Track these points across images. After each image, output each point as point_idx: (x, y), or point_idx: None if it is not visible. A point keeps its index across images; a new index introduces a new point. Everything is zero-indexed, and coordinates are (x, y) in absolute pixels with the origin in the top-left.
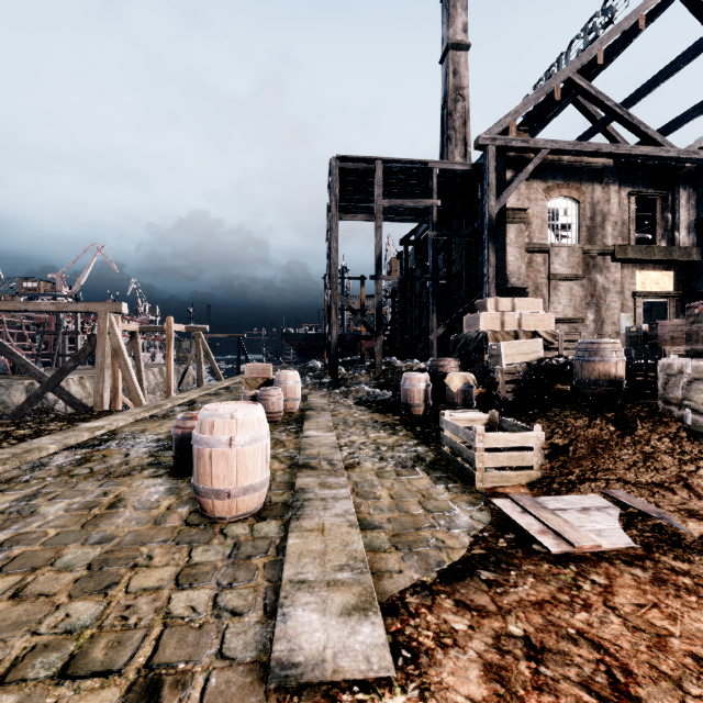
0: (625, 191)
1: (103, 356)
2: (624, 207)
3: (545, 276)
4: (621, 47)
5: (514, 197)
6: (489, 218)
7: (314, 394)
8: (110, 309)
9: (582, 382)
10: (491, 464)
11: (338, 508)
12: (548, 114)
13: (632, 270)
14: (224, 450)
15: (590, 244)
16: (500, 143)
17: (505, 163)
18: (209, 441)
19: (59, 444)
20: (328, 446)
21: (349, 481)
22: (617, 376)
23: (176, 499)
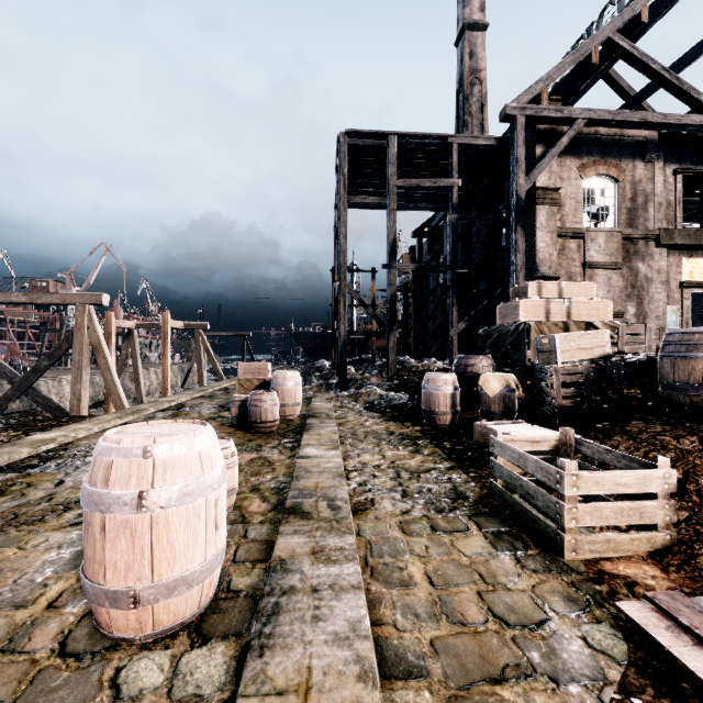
0: (671, 168)
1: (81, 353)
2: (669, 186)
3: (579, 264)
4: (666, 5)
5: (545, 175)
6: (517, 197)
7: (319, 397)
8: (89, 300)
9: (676, 387)
10: (590, 521)
11: (340, 616)
12: (580, 86)
13: (678, 258)
14: (127, 517)
15: (631, 228)
16: (530, 113)
17: (535, 137)
18: (100, 499)
19: None
20: (331, 473)
21: (360, 541)
22: None
23: (76, 578)
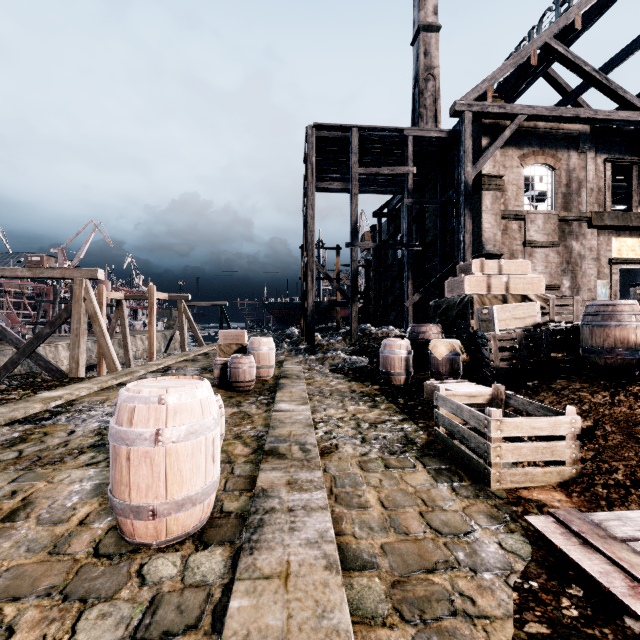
0: (601, 158)
1: (79, 322)
2: (600, 173)
3: (520, 243)
4: (597, 13)
5: (490, 164)
6: (465, 184)
7: (290, 361)
8: (86, 275)
9: (593, 350)
10: (511, 458)
11: (311, 527)
12: (522, 84)
13: (608, 237)
14: (147, 450)
15: (566, 211)
16: (476, 109)
17: (481, 130)
18: (126, 435)
19: (1, 418)
20: (302, 424)
21: (326, 476)
22: (638, 343)
23: (99, 504)
